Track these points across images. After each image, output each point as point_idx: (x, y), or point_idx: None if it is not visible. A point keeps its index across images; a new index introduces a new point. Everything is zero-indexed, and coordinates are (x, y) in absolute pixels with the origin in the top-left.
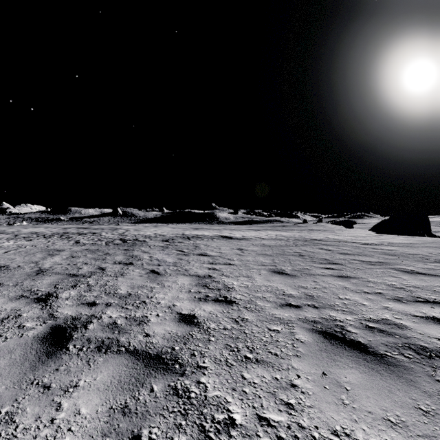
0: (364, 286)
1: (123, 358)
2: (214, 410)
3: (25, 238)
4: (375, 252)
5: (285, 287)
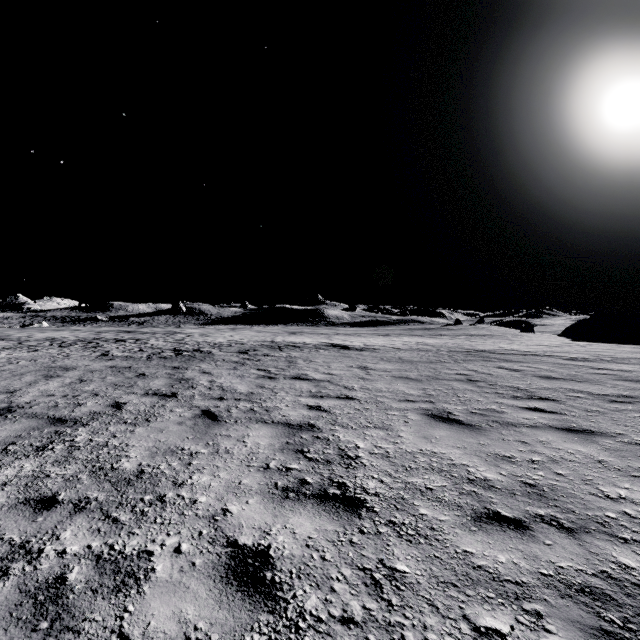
0: (639, 458)
1: None
2: None
3: (29, 347)
4: (601, 375)
5: (468, 459)
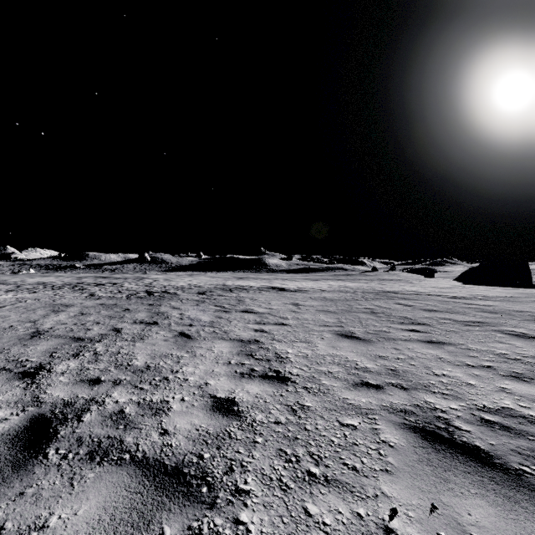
0: (465, 356)
1: (124, 473)
2: None
3: (28, 289)
4: (469, 309)
5: (358, 357)
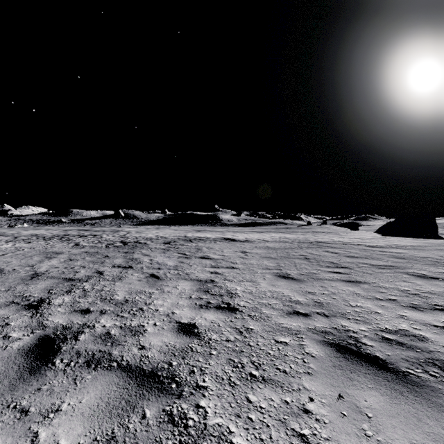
0: (376, 292)
1: (114, 375)
2: (214, 443)
3: (24, 240)
4: (384, 255)
5: (292, 293)
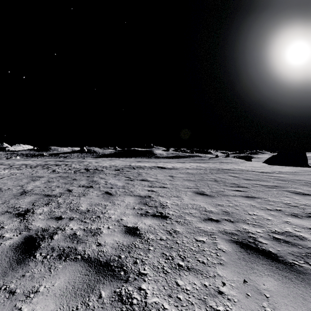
0: (266, 204)
1: (78, 265)
2: None
3: (16, 168)
4: (270, 178)
5: (206, 205)
